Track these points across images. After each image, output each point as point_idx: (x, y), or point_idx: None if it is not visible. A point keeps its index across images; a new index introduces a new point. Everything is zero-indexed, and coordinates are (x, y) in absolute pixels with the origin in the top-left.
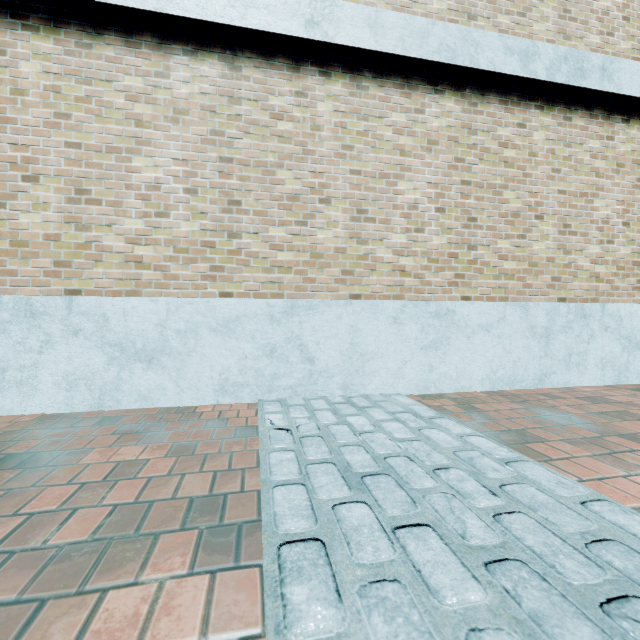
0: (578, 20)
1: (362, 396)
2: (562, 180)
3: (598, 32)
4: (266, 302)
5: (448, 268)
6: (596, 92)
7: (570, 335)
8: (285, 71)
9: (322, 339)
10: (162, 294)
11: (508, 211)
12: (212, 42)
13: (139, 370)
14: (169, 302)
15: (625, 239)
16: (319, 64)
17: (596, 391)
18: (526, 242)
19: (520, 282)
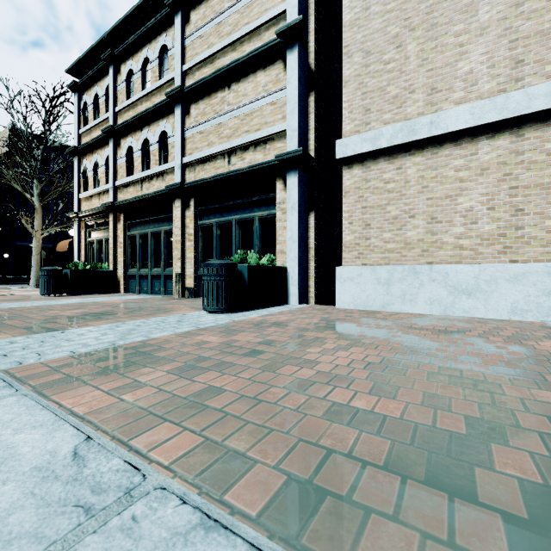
0: None
1: None
2: None
3: None
4: (544, 265)
5: None
6: None
7: None
8: None
9: None
10: (473, 262)
11: None
12: (504, 127)
13: (463, 298)
14: (480, 266)
15: None
16: None
17: None
18: None
19: None
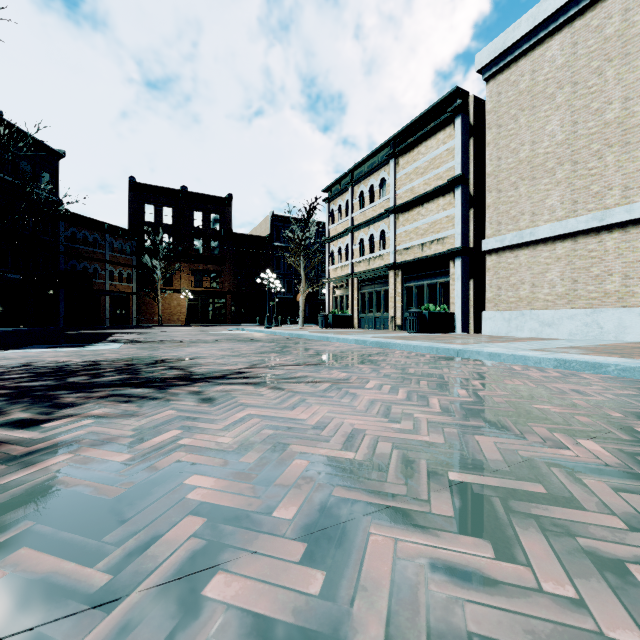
0: None
1: (620, 340)
2: None
3: None
4: (584, 310)
5: None
6: None
7: None
8: (593, 236)
9: (605, 321)
10: (553, 309)
11: None
12: (568, 236)
13: (546, 328)
14: (554, 311)
15: None
16: (607, 230)
17: None
18: None
19: None
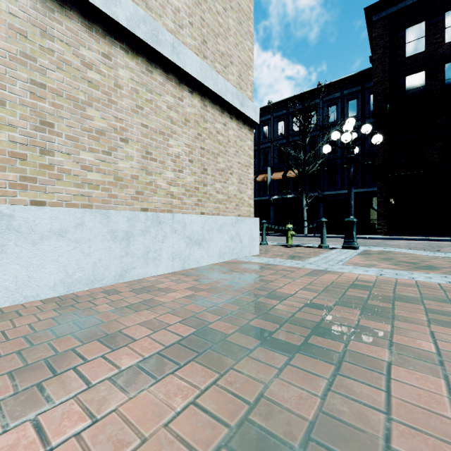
0: (158, 1)
1: None
2: (145, 116)
3: (173, 20)
4: None
5: (10, 168)
6: (169, 61)
7: (148, 237)
8: None
9: None
10: None
11: (93, 127)
12: None
13: None
14: None
15: (190, 171)
16: None
17: (161, 279)
18: (112, 159)
19: (106, 192)
